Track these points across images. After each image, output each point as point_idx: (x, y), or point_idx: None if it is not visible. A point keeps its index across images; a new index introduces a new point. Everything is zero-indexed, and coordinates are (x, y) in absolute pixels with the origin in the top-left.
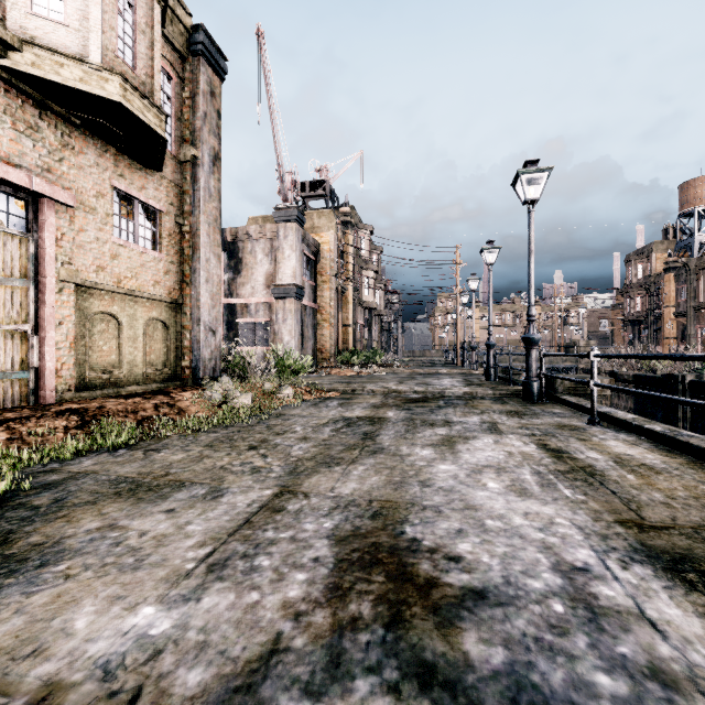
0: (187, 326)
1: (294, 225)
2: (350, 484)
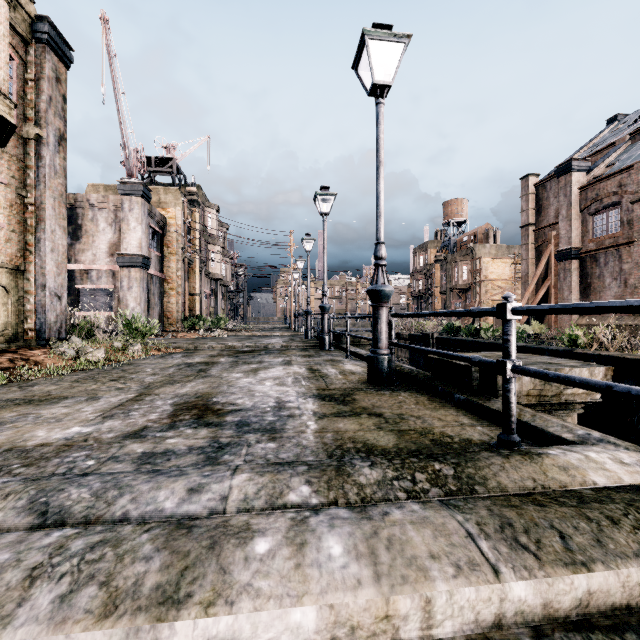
0: (31, 291)
1: (140, 199)
2: (186, 389)
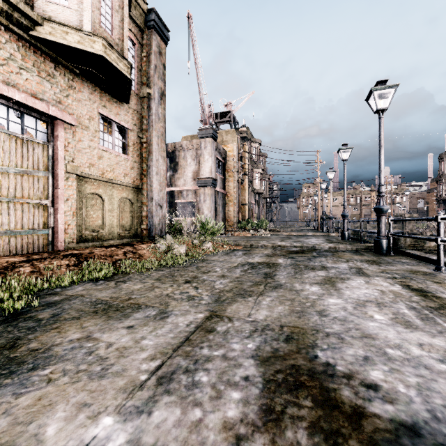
0: (145, 203)
1: (211, 139)
2: (262, 311)
